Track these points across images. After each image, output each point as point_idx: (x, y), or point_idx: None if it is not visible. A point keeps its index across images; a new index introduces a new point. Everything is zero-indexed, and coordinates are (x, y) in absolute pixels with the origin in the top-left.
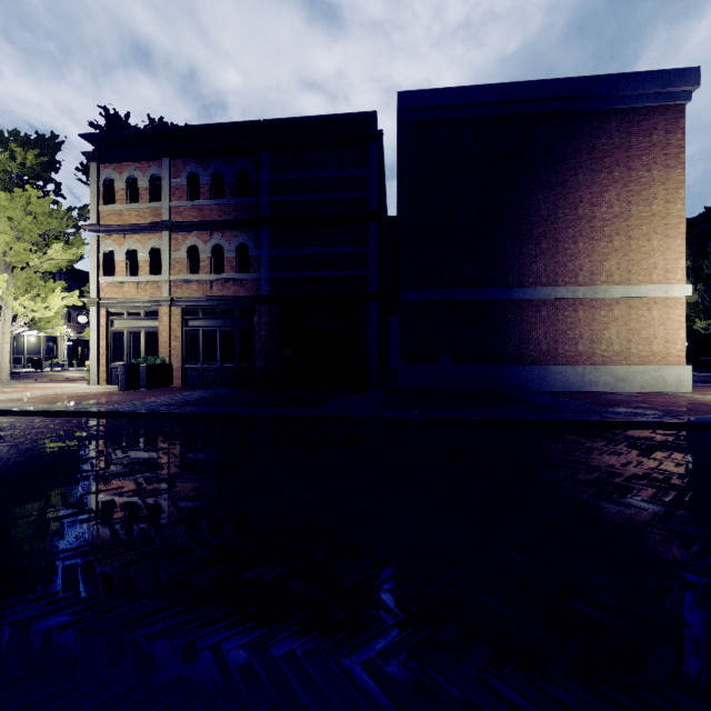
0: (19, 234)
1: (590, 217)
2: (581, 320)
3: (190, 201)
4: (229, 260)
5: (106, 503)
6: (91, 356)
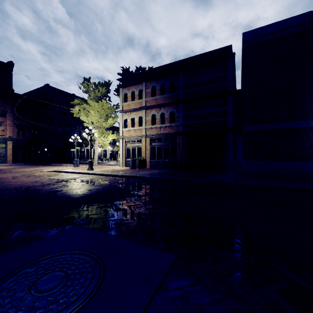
0: (100, 116)
1: None
2: None
3: (152, 97)
4: (167, 118)
5: (143, 203)
6: (120, 156)
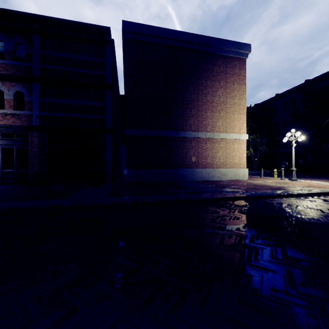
0: None
1: (212, 101)
2: (208, 148)
3: None
4: (8, 101)
5: None
6: None
